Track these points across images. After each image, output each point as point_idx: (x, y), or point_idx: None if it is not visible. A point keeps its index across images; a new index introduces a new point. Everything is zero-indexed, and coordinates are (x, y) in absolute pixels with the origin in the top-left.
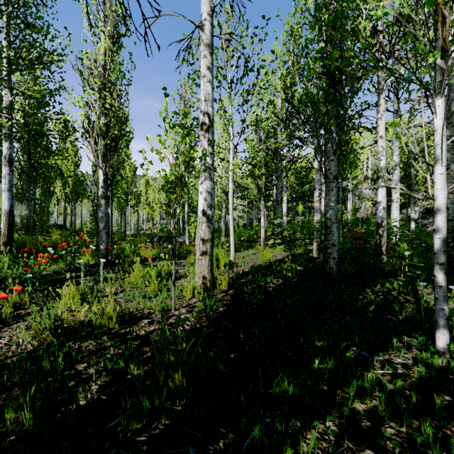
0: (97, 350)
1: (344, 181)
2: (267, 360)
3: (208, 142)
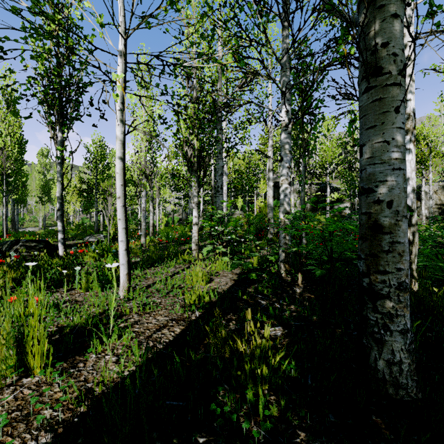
0: None
1: (308, 159)
2: None
3: None
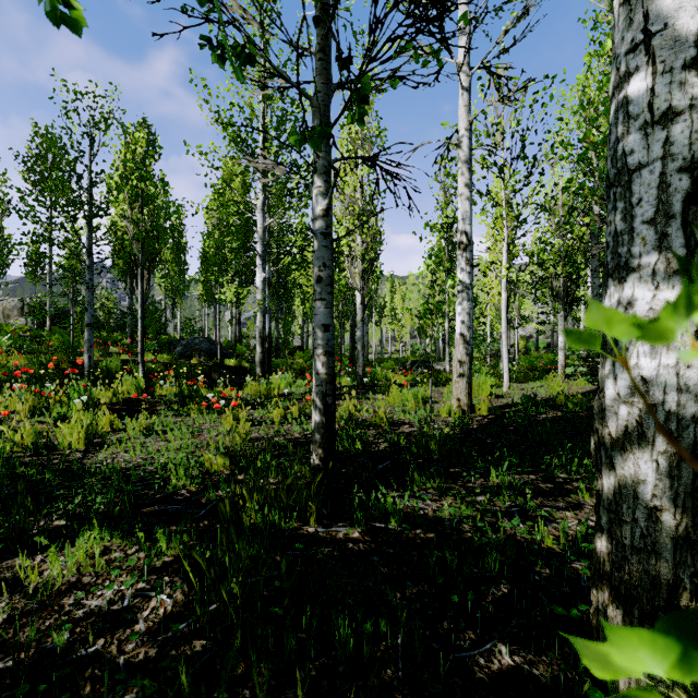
0: (377, 434)
1: None
2: (504, 453)
3: (466, 262)
